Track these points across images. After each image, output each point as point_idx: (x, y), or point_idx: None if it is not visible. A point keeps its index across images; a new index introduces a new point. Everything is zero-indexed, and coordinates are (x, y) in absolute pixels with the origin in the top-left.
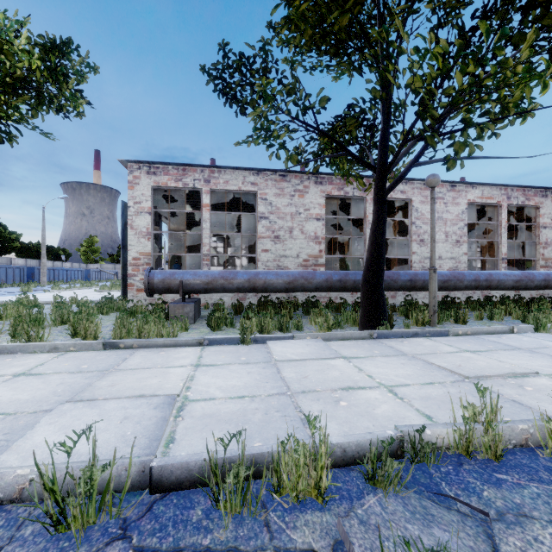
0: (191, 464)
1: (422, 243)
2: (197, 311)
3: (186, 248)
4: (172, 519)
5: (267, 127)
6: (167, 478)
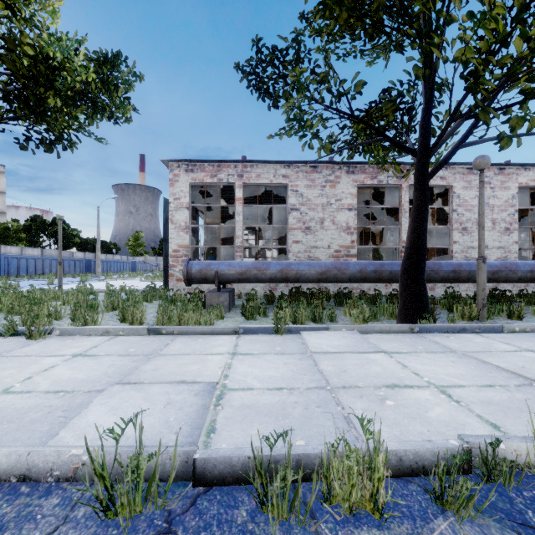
0: (233, 459)
1: (464, 232)
2: (231, 301)
3: (220, 241)
4: (217, 518)
5: (300, 117)
6: (210, 471)
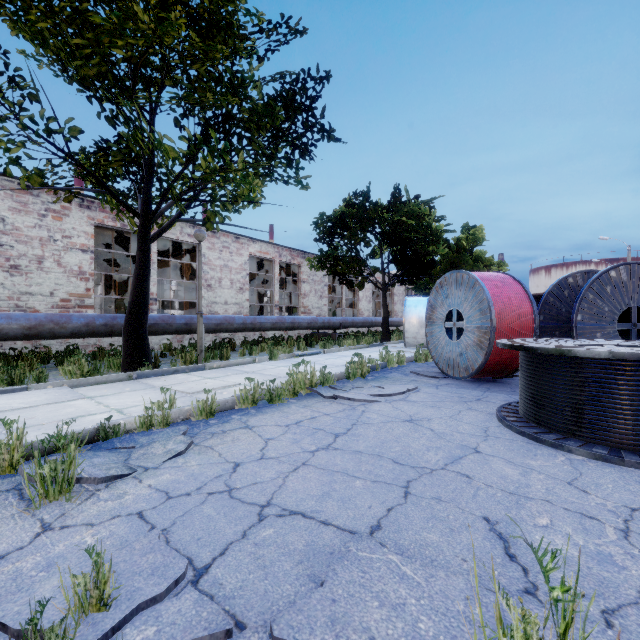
0: None
1: (209, 288)
2: None
3: None
4: None
5: None
6: None
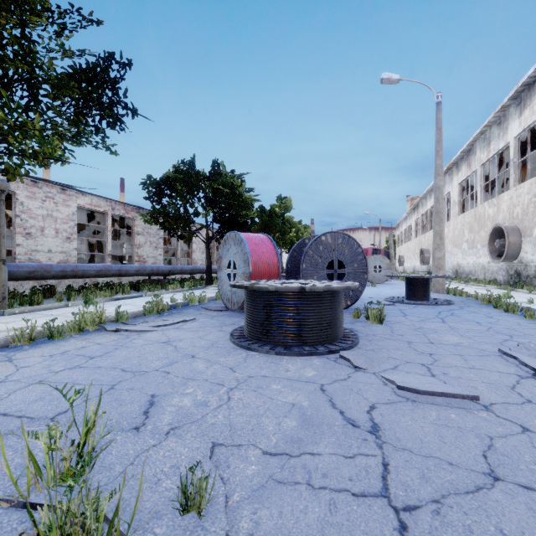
0: None
1: (29, 236)
2: None
3: None
4: None
5: None
6: None
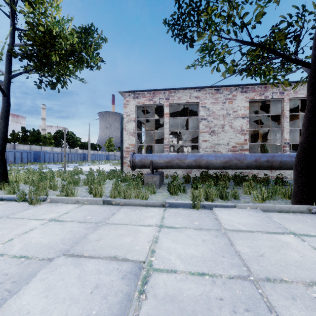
0: None
1: None
2: (161, 180)
3: (155, 142)
4: None
5: (211, 47)
6: None
